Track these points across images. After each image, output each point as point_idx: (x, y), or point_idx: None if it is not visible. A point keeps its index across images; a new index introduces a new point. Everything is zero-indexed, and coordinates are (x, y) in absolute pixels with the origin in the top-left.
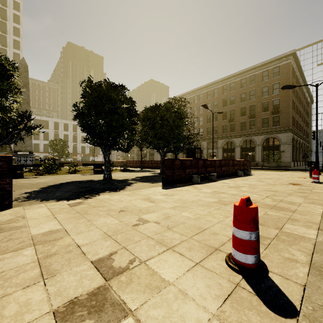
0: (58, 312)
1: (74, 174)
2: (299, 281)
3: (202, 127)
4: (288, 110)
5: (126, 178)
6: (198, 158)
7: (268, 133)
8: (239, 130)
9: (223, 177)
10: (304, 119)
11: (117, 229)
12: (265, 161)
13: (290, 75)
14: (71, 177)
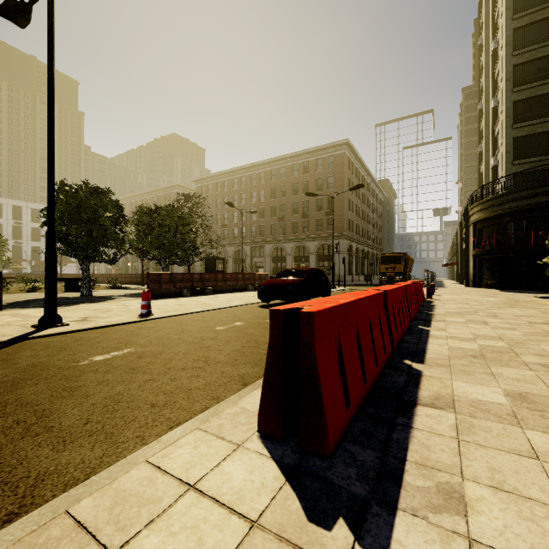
0: (69, 321)
1: (35, 292)
2: (159, 316)
3: (245, 226)
4: (342, 212)
5: (111, 295)
6: (220, 271)
7: (323, 239)
8: (291, 233)
9: (229, 292)
10: (372, 222)
11: (92, 313)
12: None
13: (344, 169)
14: (33, 295)
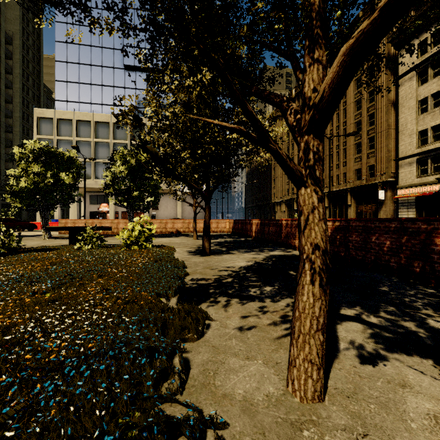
0: None
1: None
2: None
3: None
4: None
5: None
6: None
7: None
8: None
9: None
10: None
11: None
12: None
13: None
14: None
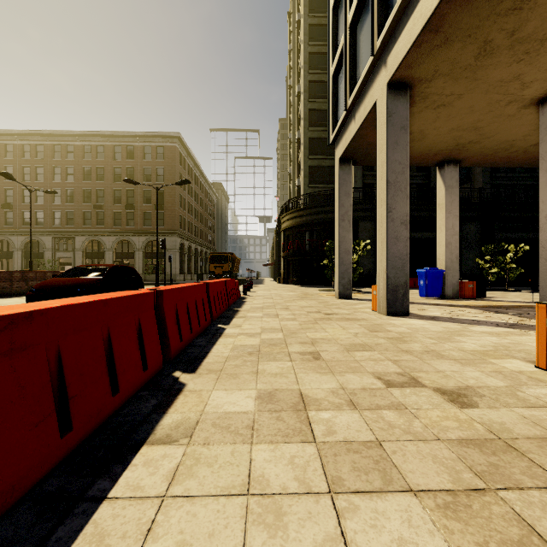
0: None
1: None
2: None
3: (43, 209)
4: (174, 208)
5: None
6: None
7: (151, 234)
8: (112, 225)
9: None
10: (206, 222)
11: None
12: (148, 273)
13: (176, 164)
14: None
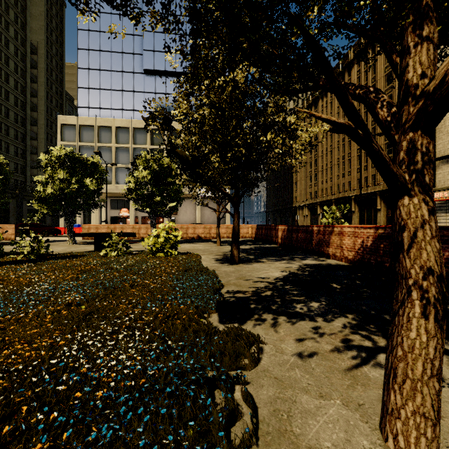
0: None
1: None
2: None
3: None
4: None
5: None
6: None
7: None
8: None
9: None
10: None
11: None
12: None
13: None
14: None
